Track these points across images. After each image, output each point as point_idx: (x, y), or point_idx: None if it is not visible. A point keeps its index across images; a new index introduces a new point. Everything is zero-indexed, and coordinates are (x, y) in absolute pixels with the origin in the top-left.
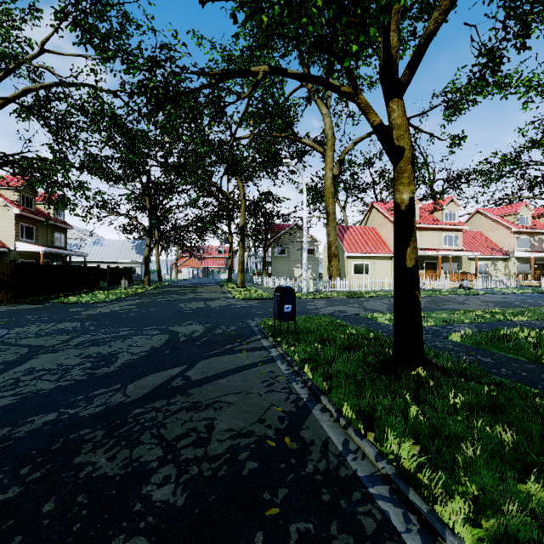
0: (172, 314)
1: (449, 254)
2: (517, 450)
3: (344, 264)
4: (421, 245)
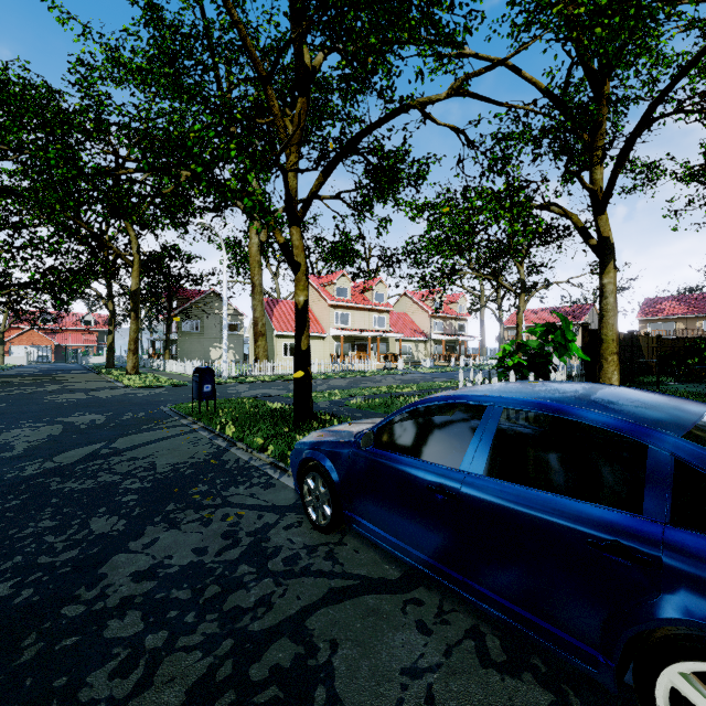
0: (45, 407)
1: (377, 335)
2: None
3: (274, 344)
4: (353, 325)
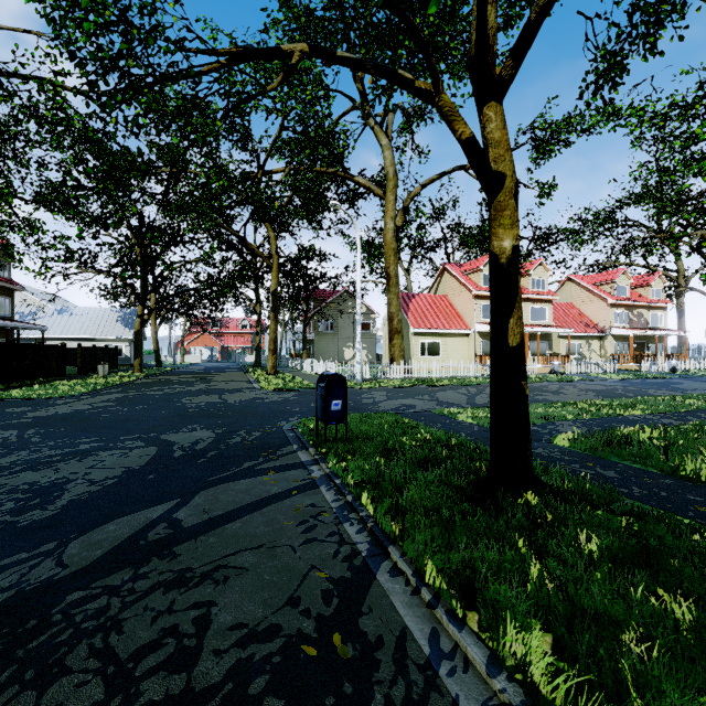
0: (169, 414)
1: (537, 331)
2: (698, 634)
3: (409, 343)
4: None
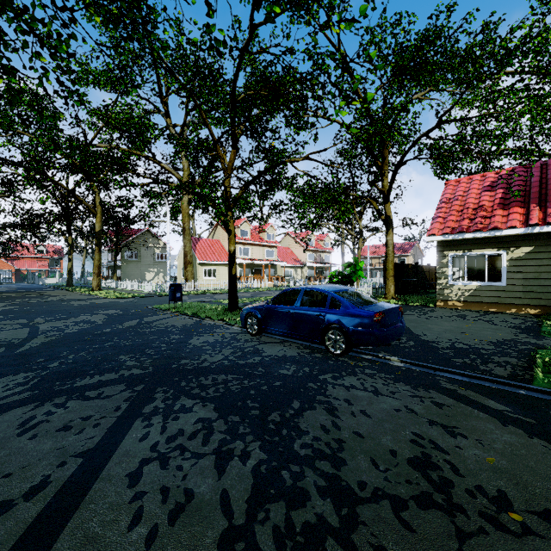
0: (74, 308)
1: (269, 263)
2: None
3: (196, 269)
4: (252, 256)
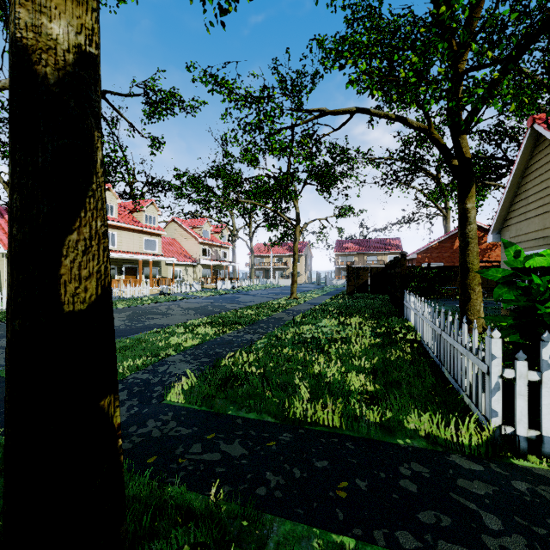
0: None
1: (150, 259)
2: None
3: None
4: (120, 246)
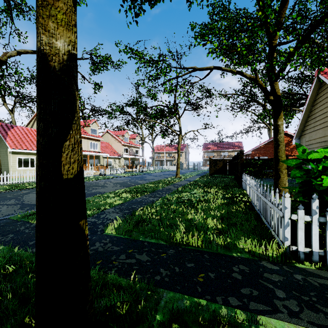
0: None
1: (93, 154)
2: None
3: (8, 159)
4: None
